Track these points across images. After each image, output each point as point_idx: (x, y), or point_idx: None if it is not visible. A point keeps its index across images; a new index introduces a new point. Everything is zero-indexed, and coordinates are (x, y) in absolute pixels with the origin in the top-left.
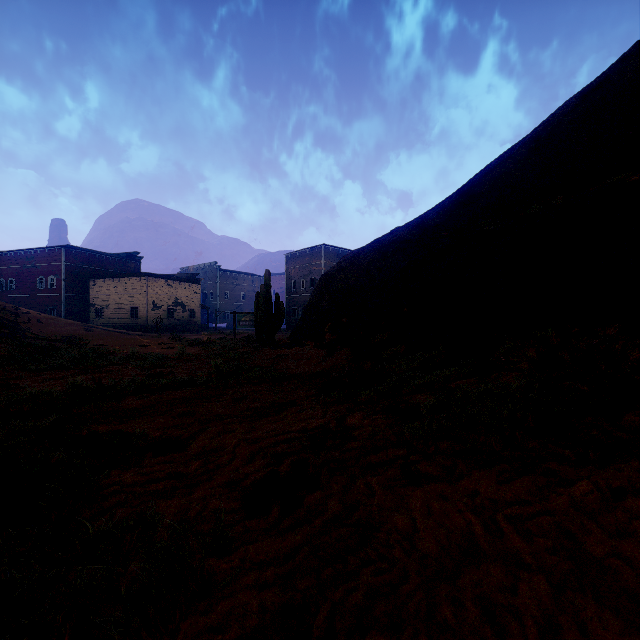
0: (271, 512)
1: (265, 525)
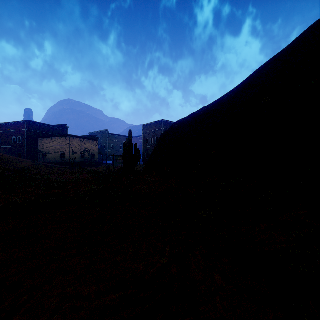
0: None
1: None
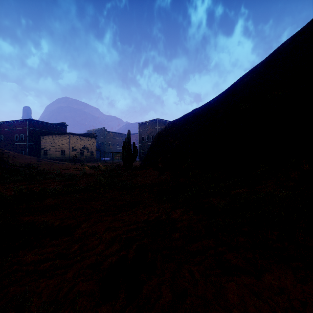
0: (118, 298)
1: (112, 312)
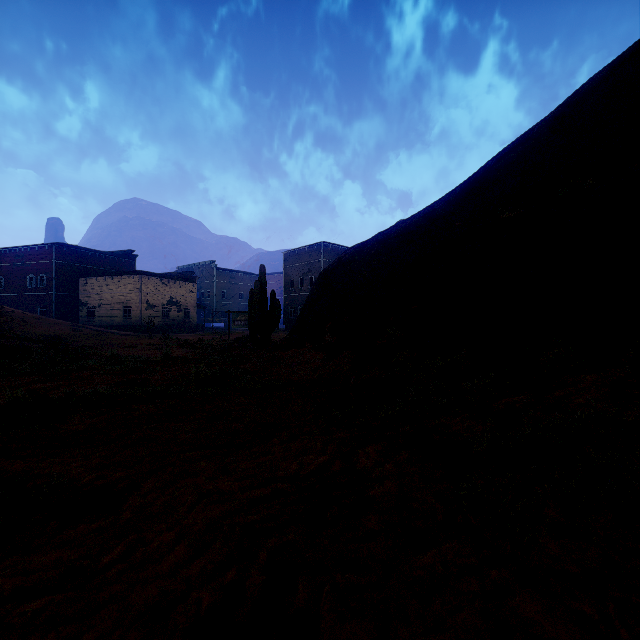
0: None
1: None
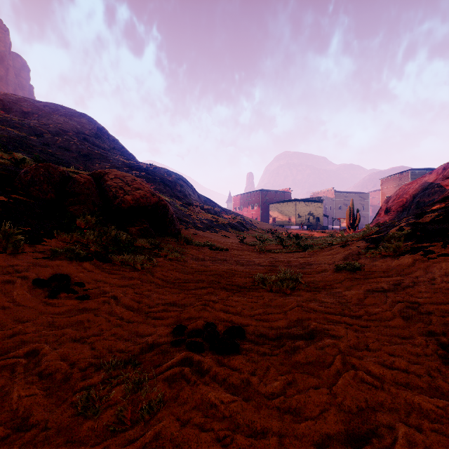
0: None
1: None
